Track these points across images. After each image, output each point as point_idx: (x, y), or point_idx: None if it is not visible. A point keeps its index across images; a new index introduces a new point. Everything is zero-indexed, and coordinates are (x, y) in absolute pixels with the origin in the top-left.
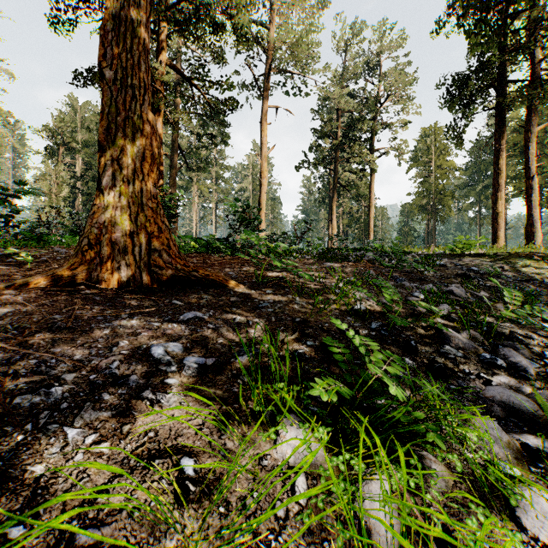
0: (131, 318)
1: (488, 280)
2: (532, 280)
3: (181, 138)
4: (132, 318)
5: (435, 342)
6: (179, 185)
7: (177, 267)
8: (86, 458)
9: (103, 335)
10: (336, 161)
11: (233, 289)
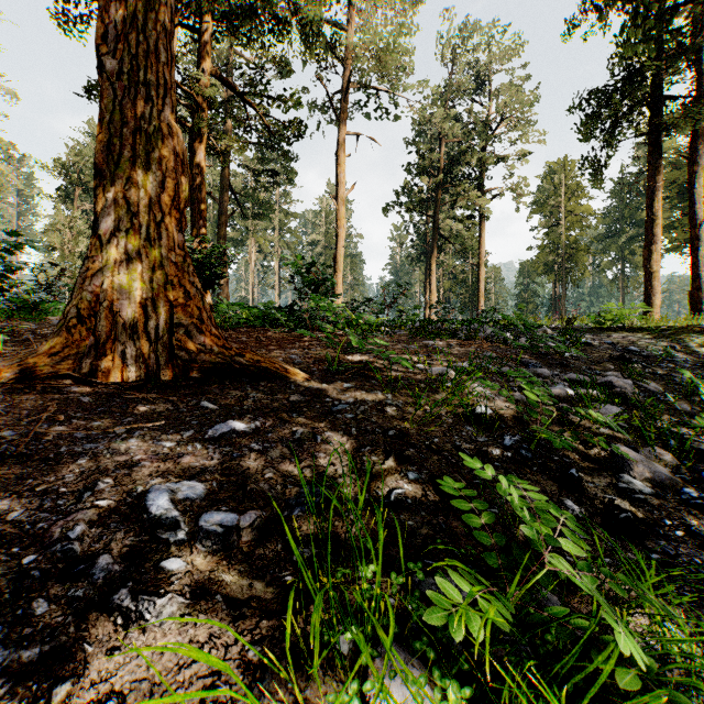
0: (130, 435)
1: (656, 365)
2: None
3: (234, 176)
4: (131, 435)
5: (604, 468)
6: (231, 237)
7: (213, 350)
8: None
9: (75, 467)
10: (435, 205)
11: (295, 382)
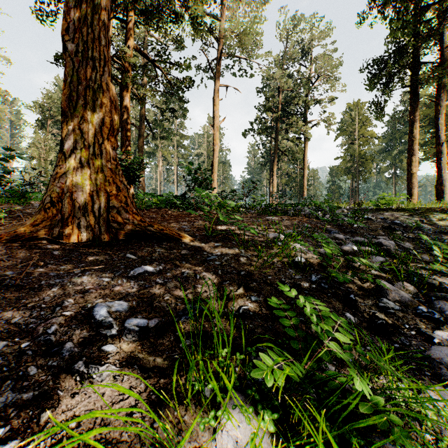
0: (83, 274)
1: (410, 232)
2: None
3: (148, 112)
4: (84, 274)
5: (372, 295)
6: (146, 151)
7: (134, 222)
8: None
9: (50, 292)
10: (276, 131)
11: (184, 242)
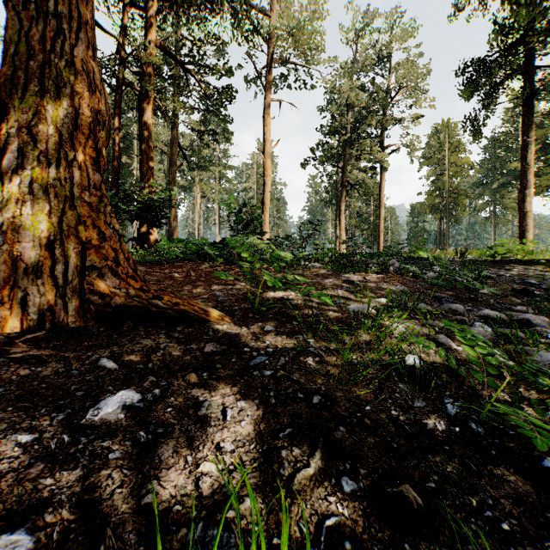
0: None
1: None
2: None
3: (184, 136)
4: None
5: None
6: (181, 185)
7: (129, 293)
8: None
9: None
10: (344, 158)
11: (213, 326)
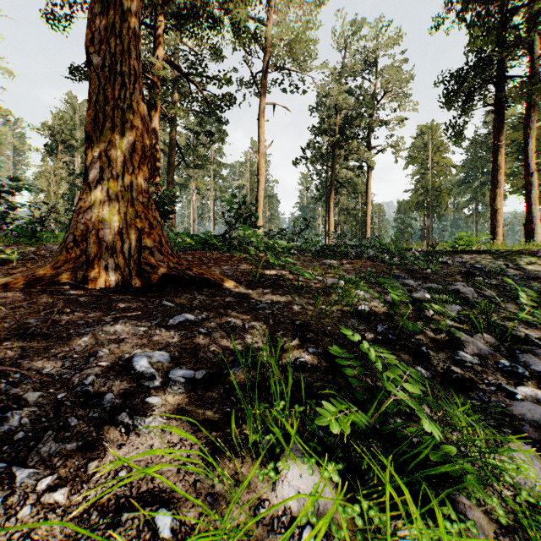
0: (115, 322)
1: (493, 278)
2: (538, 278)
3: (180, 135)
4: (116, 322)
5: (447, 347)
6: (177, 182)
7: (169, 265)
8: (35, 513)
9: (81, 342)
10: (333, 158)
11: (228, 289)
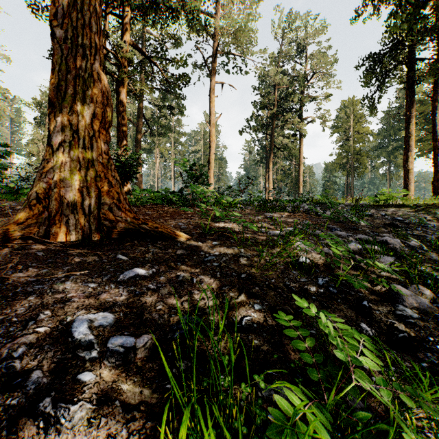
0: (67, 278)
1: (414, 229)
2: None
3: (146, 109)
4: (68, 278)
5: (385, 300)
6: (144, 148)
7: (127, 220)
8: None
9: (26, 302)
10: (272, 127)
11: (180, 241)
